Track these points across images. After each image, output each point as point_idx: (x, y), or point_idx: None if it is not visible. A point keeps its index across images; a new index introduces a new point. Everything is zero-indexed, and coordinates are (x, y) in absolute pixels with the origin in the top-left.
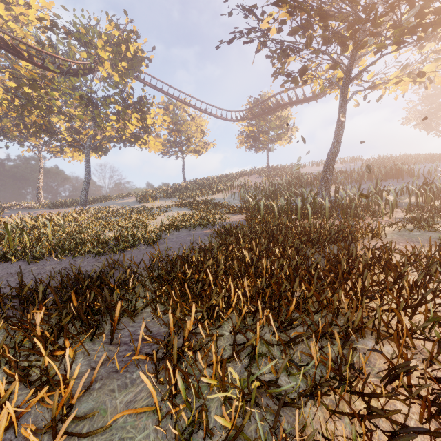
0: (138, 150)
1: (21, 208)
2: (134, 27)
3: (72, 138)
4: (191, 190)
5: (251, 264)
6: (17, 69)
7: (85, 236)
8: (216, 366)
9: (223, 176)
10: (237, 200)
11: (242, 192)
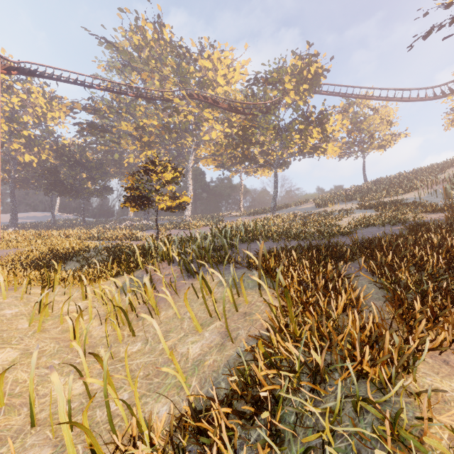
0: (316, 159)
1: (230, 216)
2: (315, 51)
3: (262, 160)
4: (375, 191)
5: (439, 245)
6: (229, 118)
7: (295, 230)
8: (404, 271)
9: (420, 170)
10: (440, 197)
11: (449, 188)
